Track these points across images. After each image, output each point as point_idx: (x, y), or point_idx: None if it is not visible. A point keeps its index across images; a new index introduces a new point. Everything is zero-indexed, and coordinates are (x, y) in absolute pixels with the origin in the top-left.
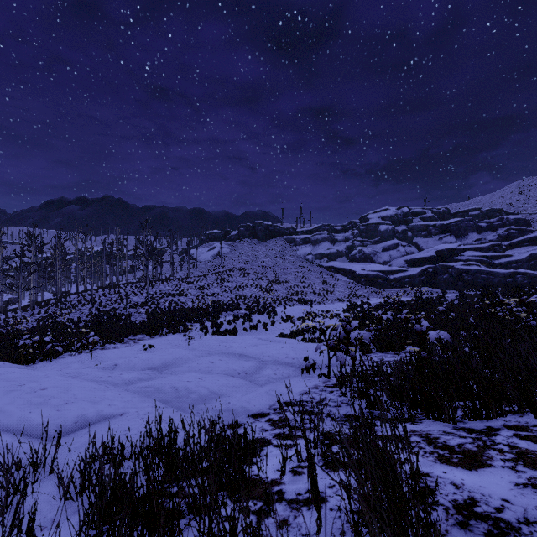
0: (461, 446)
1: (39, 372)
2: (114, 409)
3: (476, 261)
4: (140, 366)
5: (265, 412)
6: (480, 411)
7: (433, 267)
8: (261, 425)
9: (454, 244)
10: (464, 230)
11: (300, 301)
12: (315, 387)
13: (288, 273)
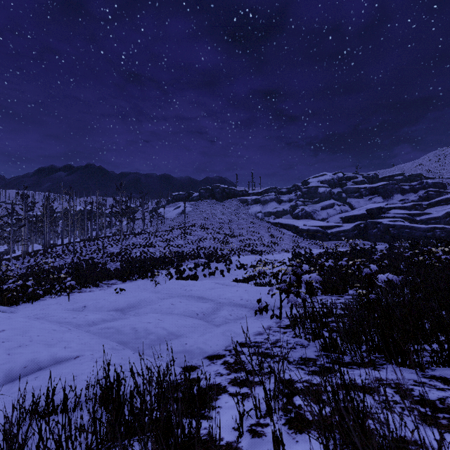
0: (444, 402)
1: (3, 313)
2: (69, 352)
3: (400, 218)
4: (107, 307)
5: (221, 353)
6: (449, 357)
7: (364, 223)
8: (216, 369)
9: (382, 204)
10: (390, 192)
11: (252, 252)
12: (269, 327)
13: (241, 228)
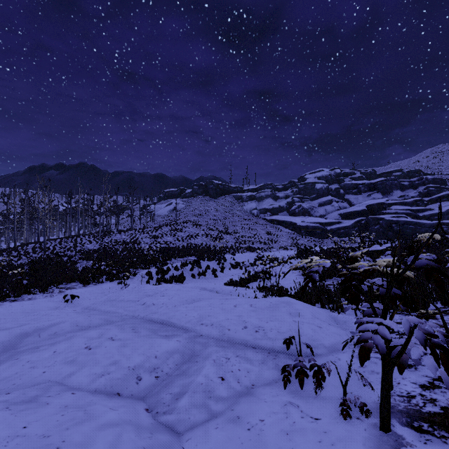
0: None
1: None
2: None
3: (402, 214)
4: None
5: None
6: None
7: (365, 219)
8: None
9: (382, 199)
10: (389, 188)
11: (248, 249)
12: None
13: (236, 226)
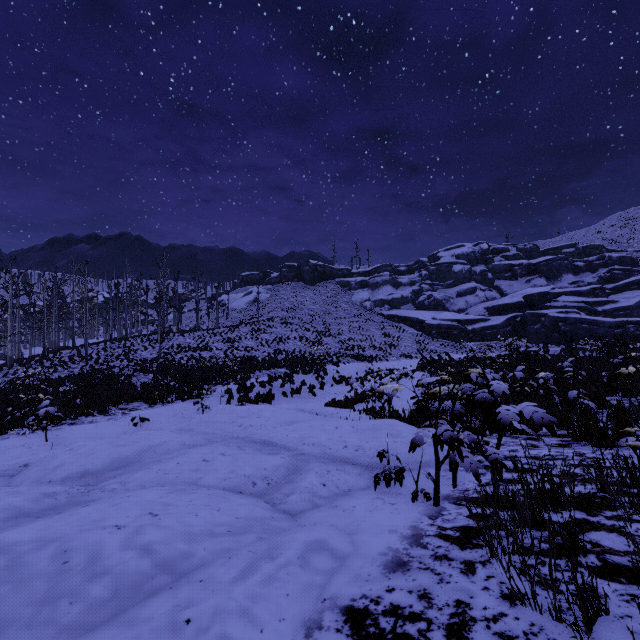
0: None
1: None
2: None
3: (574, 308)
4: (66, 469)
5: None
6: None
7: (521, 315)
8: None
9: (546, 287)
10: (557, 270)
11: (357, 357)
12: (417, 536)
13: (341, 324)
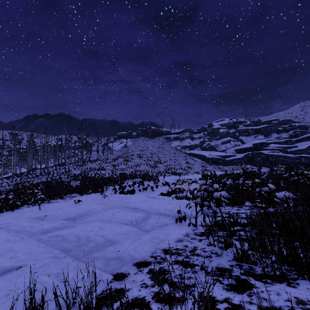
0: None
1: None
2: (12, 263)
3: (276, 150)
4: (62, 216)
5: (147, 260)
6: None
7: (251, 153)
8: (142, 278)
9: (263, 140)
10: (269, 132)
11: (173, 173)
12: (187, 234)
13: (166, 157)
